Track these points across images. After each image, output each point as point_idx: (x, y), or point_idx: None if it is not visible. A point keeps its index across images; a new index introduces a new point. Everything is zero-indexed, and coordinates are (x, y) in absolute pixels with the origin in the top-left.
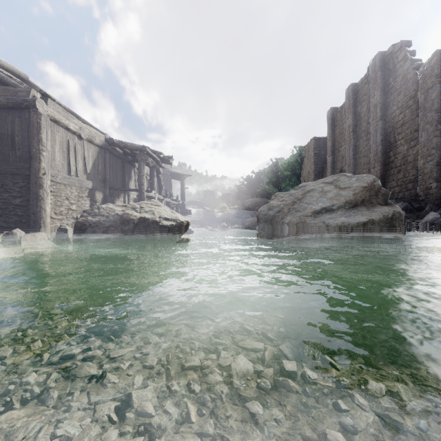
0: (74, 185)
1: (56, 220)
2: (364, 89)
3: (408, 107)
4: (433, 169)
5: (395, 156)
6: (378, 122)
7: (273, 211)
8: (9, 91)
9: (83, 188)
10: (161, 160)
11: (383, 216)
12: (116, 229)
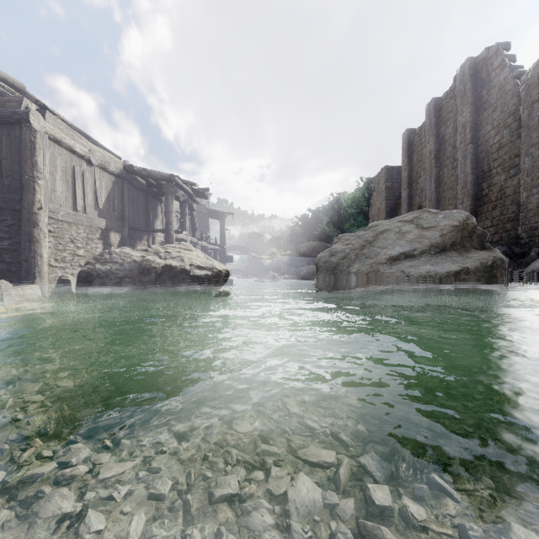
0: (82, 224)
1: (56, 269)
2: (450, 105)
3: (507, 127)
4: None
5: (490, 188)
6: (468, 146)
7: (337, 257)
8: None
9: (93, 228)
10: (195, 194)
11: (481, 263)
12: (133, 280)
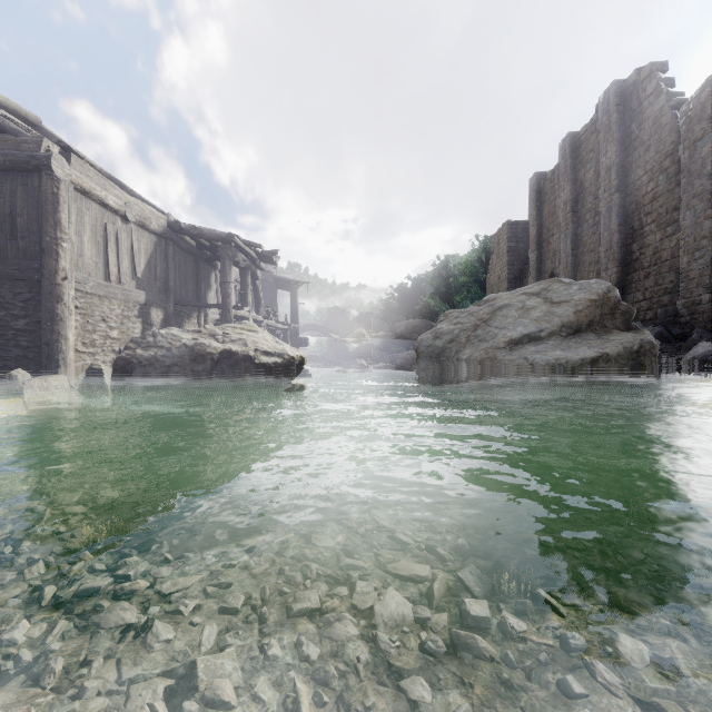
0: (116, 298)
1: (84, 355)
2: (590, 143)
3: (663, 171)
4: (703, 272)
5: (642, 250)
6: (613, 196)
7: (443, 340)
8: (8, 143)
9: (130, 302)
10: (259, 258)
11: (624, 347)
12: (183, 369)
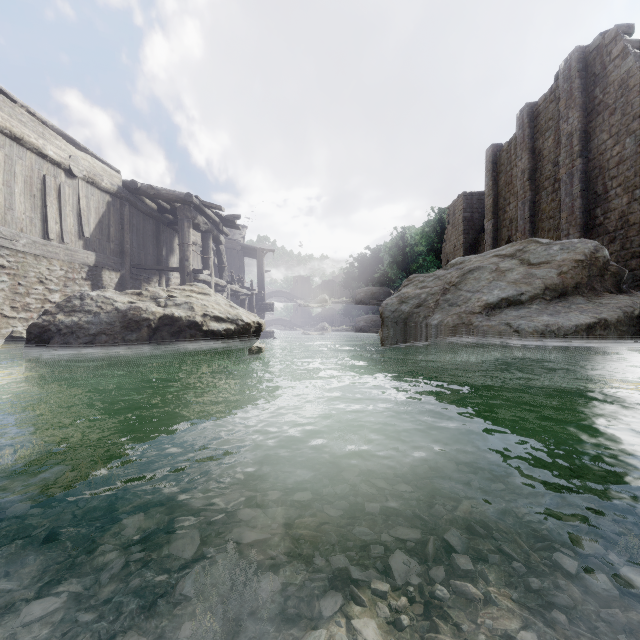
0: (57, 258)
1: (14, 321)
2: (549, 111)
3: (631, 133)
4: None
5: (606, 214)
6: (575, 162)
7: (409, 304)
8: None
9: (75, 264)
10: (222, 222)
11: (624, 312)
12: (113, 338)
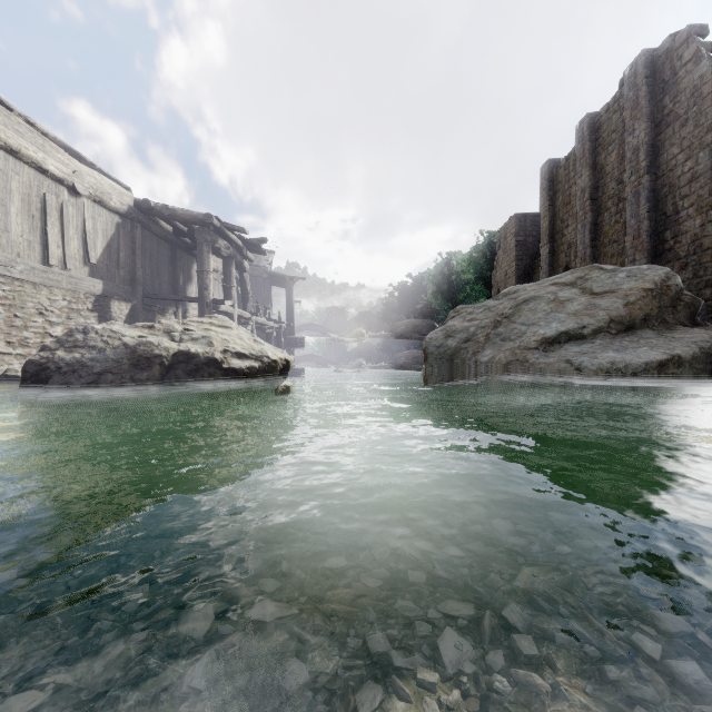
0: (59, 286)
1: (10, 358)
2: (613, 122)
3: (705, 147)
4: None
5: (677, 238)
6: (642, 179)
7: (456, 339)
8: None
9: (80, 293)
10: (246, 247)
11: (700, 348)
12: (120, 377)
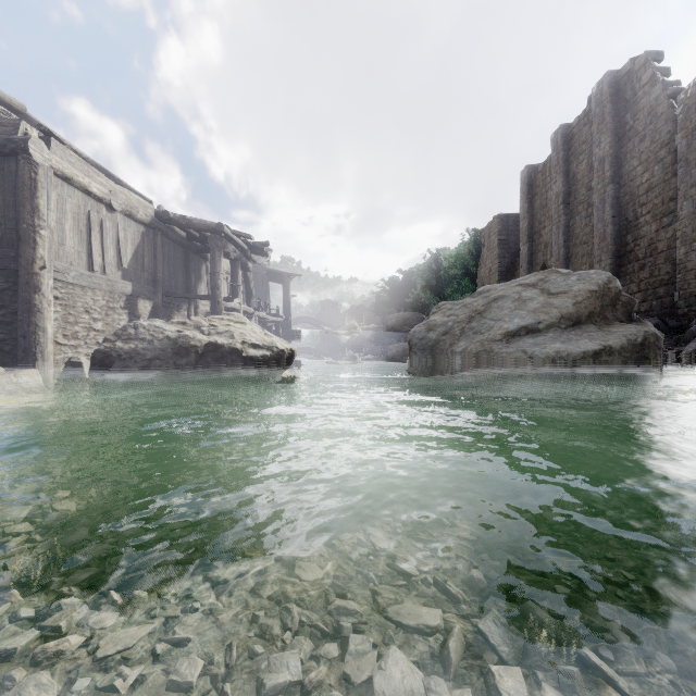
0: (100, 288)
1: (66, 348)
2: (583, 134)
3: (659, 161)
4: None
5: (636, 241)
6: (607, 187)
7: (436, 332)
8: None
9: (115, 293)
10: (250, 249)
11: (628, 340)
12: (166, 363)
